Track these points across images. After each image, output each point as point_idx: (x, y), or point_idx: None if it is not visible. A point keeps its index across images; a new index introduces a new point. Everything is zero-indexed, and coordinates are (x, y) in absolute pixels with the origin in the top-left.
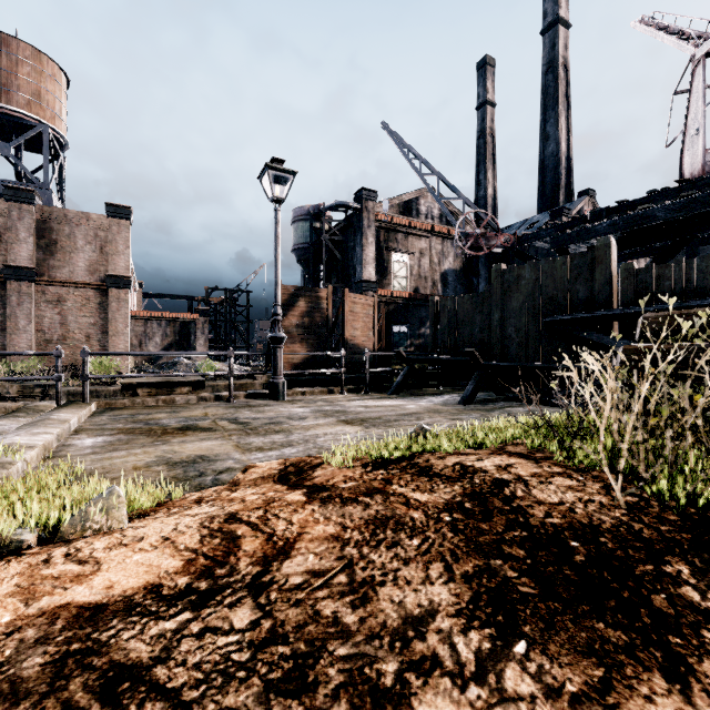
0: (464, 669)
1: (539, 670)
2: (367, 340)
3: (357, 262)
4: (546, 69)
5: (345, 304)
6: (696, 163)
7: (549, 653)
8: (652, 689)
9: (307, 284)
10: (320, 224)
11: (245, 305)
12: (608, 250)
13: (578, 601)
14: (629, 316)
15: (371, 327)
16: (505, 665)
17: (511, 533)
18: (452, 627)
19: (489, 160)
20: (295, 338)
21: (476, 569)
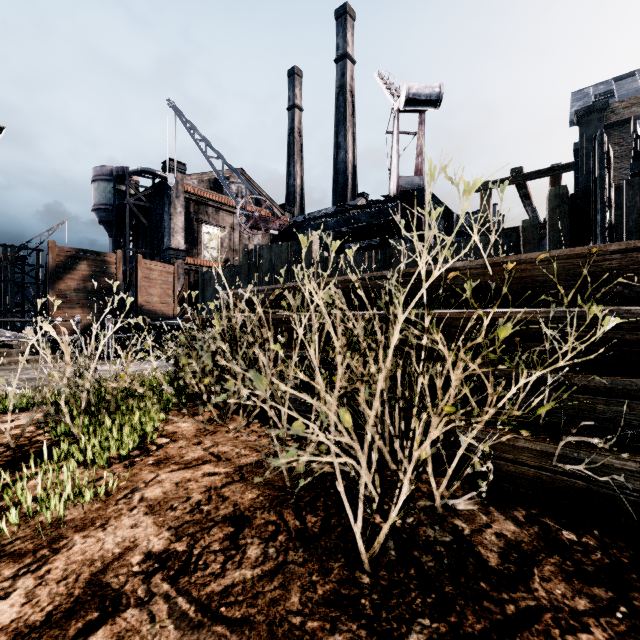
0: None
1: None
2: (166, 306)
3: (166, 230)
4: (338, 91)
5: (139, 270)
6: (395, 185)
7: None
8: None
9: (112, 247)
10: (125, 187)
11: (34, 265)
12: (311, 241)
13: None
14: None
15: (170, 294)
16: None
17: None
18: None
19: (298, 155)
20: (75, 303)
21: None
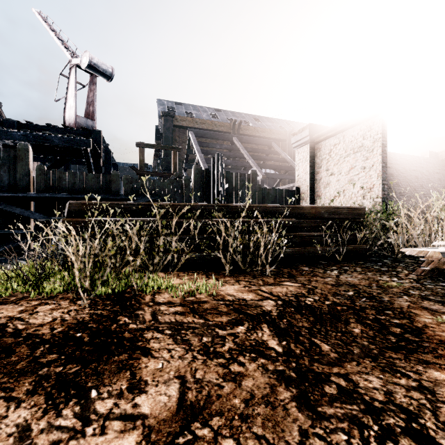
0: (76, 428)
1: (109, 393)
2: None
3: None
4: None
5: None
6: (72, 119)
7: (107, 384)
8: (145, 363)
9: None
10: None
11: None
12: (27, 153)
13: (101, 356)
14: (42, 199)
15: None
16: (94, 406)
17: (38, 350)
18: (49, 421)
19: None
20: None
21: (34, 383)
